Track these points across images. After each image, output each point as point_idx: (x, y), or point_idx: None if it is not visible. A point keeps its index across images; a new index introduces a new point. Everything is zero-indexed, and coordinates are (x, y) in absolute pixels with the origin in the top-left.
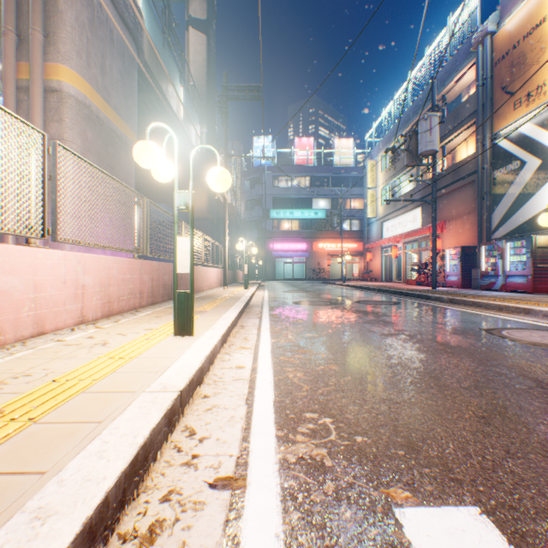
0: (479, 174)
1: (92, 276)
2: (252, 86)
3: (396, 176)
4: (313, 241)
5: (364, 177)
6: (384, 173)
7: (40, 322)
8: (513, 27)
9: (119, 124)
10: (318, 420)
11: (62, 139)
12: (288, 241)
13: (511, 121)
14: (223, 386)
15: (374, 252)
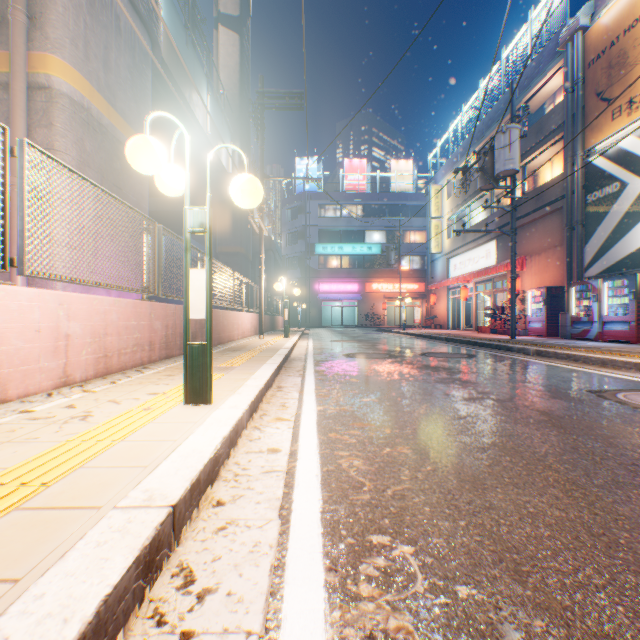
0: (569, 199)
1: (80, 322)
2: (293, 93)
3: (466, 204)
4: (366, 282)
5: (427, 205)
6: (451, 200)
7: None
8: (611, 20)
9: (128, 134)
10: (392, 551)
11: (52, 148)
12: (337, 282)
13: (609, 133)
14: (246, 484)
15: (439, 294)
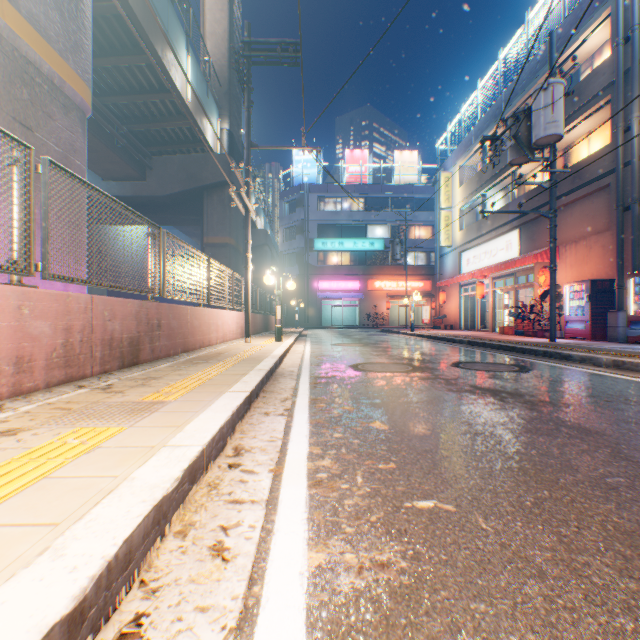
0: (620, 173)
1: None
2: (286, 43)
3: (482, 190)
4: (369, 279)
5: (435, 195)
6: (464, 187)
7: None
8: None
9: (43, 52)
10: None
11: None
12: (337, 279)
13: None
14: None
15: (449, 291)
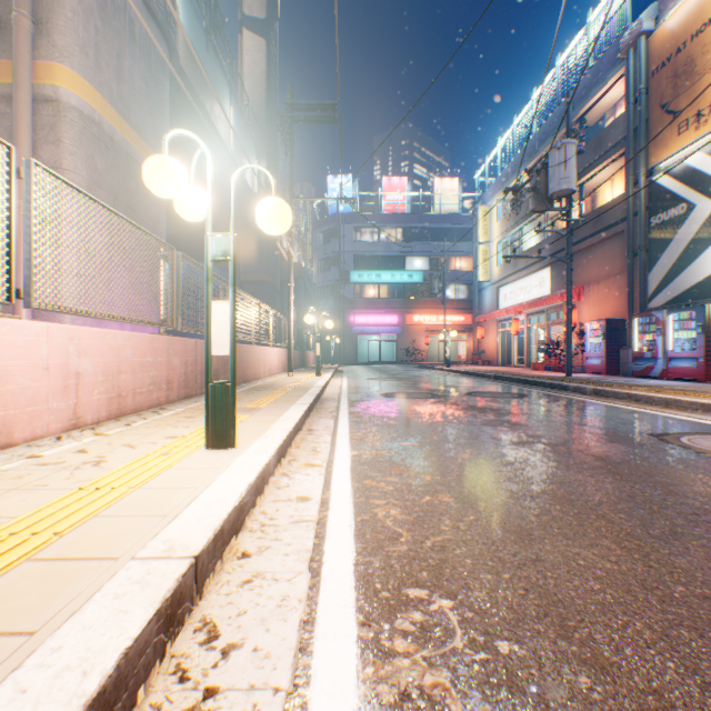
0: (631, 222)
1: (91, 359)
2: (325, 104)
3: (517, 227)
4: (407, 313)
5: (474, 228)
6: (501, 222)
7: (5, 428)
8: (677, 24)
9: (143, 150)
10: (430, 605)
11: (60, 167)
12: (374, 313)
13: (674, 150)
14: (274, 535)
15: (487, 326)
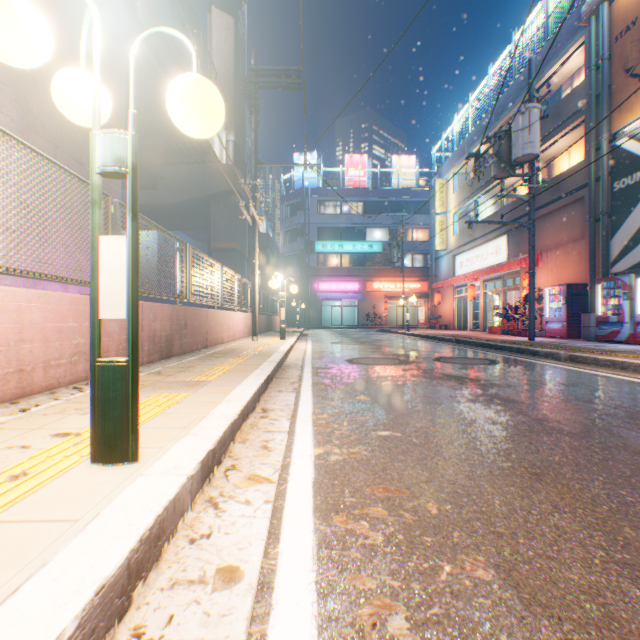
0: (592, 187)
1: None
2: (290, 70)
3: (473, 197)
4: (367, 280)
5: (431, 200)
6: (457, 194)
7: None
8: None
9: None
10: None
11: None
12: (337, 280)
13: None
14: None
15: (444, 292)
